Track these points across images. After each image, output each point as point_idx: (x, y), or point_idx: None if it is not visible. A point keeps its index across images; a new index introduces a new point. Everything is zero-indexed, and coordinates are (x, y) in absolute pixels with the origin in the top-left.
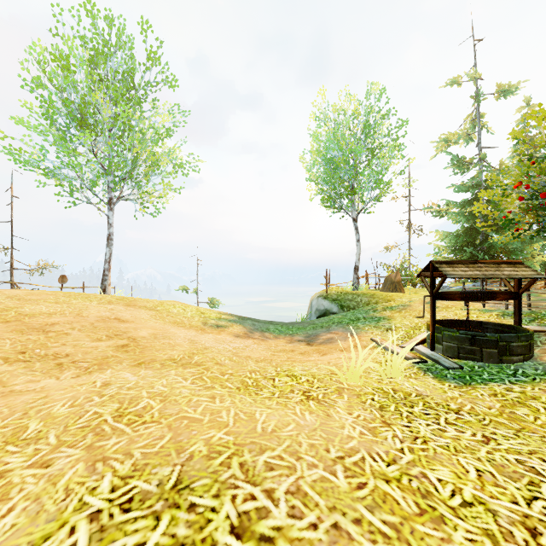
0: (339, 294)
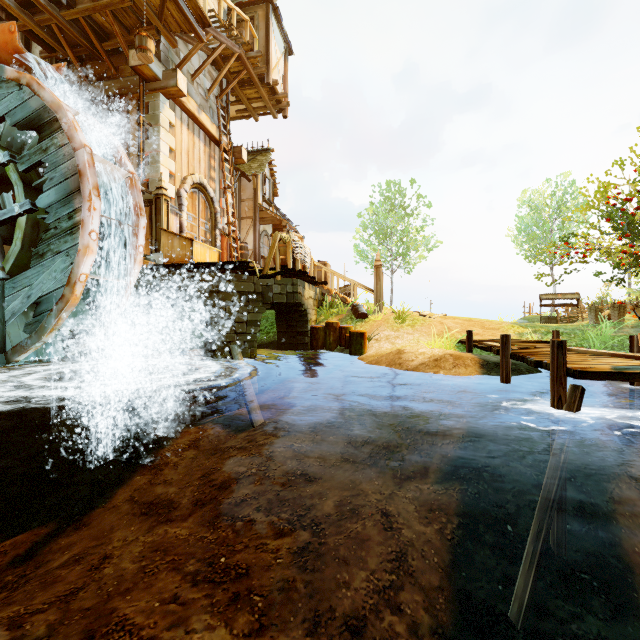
0: (531, 317)
